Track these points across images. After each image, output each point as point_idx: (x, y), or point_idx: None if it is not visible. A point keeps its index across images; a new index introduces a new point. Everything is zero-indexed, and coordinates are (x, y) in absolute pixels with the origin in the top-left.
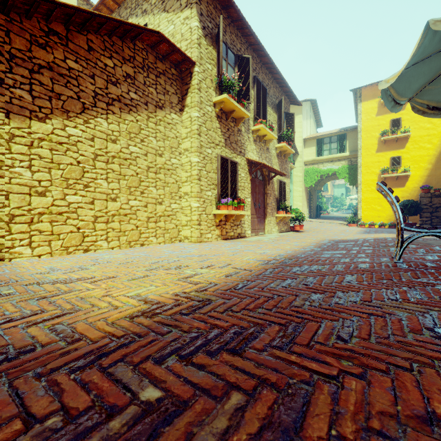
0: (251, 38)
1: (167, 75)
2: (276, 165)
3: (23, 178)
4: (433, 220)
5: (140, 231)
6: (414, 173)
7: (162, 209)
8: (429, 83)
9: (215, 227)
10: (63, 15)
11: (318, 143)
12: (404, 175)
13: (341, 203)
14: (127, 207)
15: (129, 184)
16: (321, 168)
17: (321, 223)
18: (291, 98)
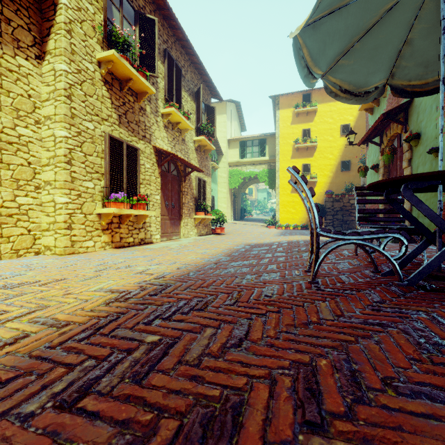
0: None
1: None
2: (195, 160)
3: None
4: (334, 222)
5: None
6: (320, 180)
7: None
8: (343, 55)
9: (100, 232)
10: None
11: (242, 145)
12: (313, 181)
13: (264, 206)
14: None
15: None
16: (244, 170)
17: (244, 225)
18: (212, 91)
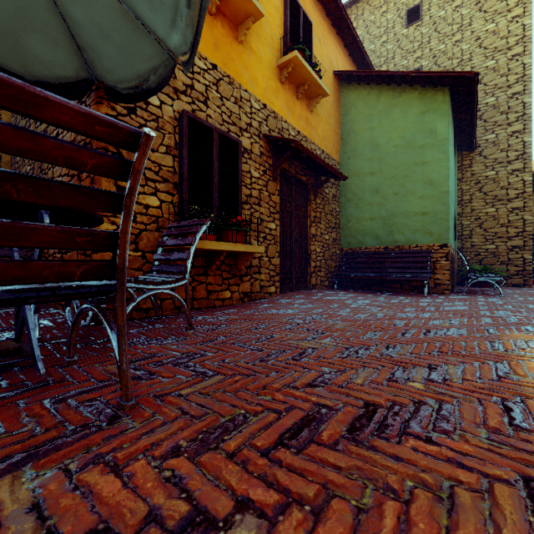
0: None
1: None
2: None
3: None
4: None
5: None
6: None
7: None
8: None
9: None
10: None
11: None
12: None
13: None
14: None
15: None
16: None
17: None
18: None
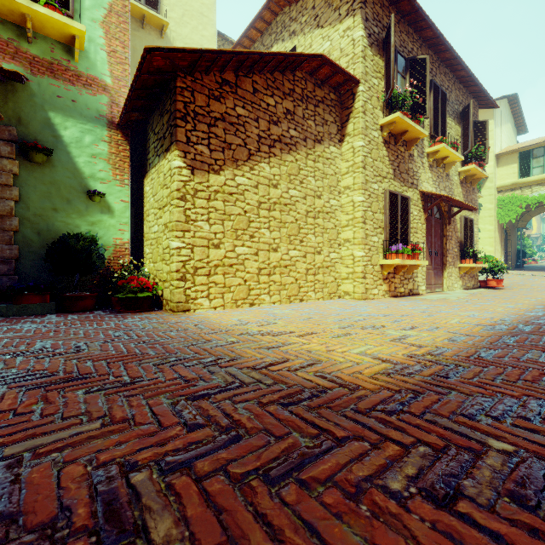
0: (428, 32)
1: (325, 102)
2: (459, 196)
3: (203, 232)
4: None
5: (299, 285)
6: None
7: (321, 259)
8: None
9: (382, 281)
10: (235, 63)
11: (522, 158)
12: None
13: None
14: (287, 257)
15: (289, 232)
16: (527, 195)
17: (528, 277)
18: (481, 100)
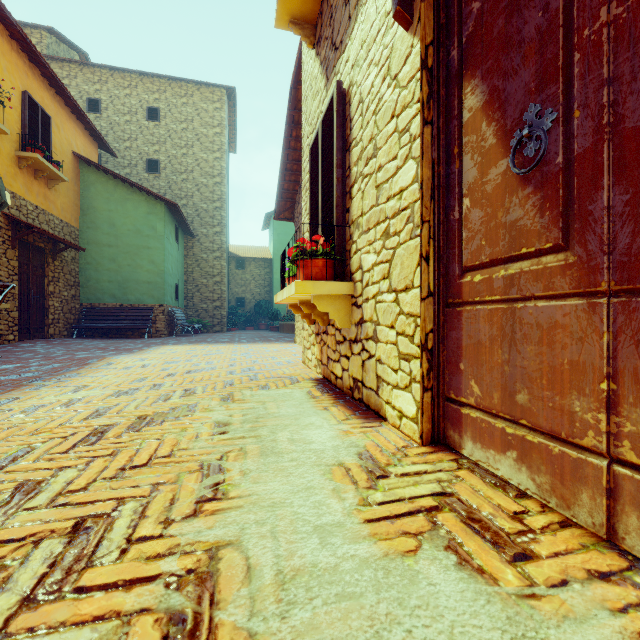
0: None
1: None
2: None
3: None
4: None
5: None
6: None
7: None
8: None
9: (315, 338)
10: (293, 175)
11: None
12: None
13: None
14: None
15: None
16: None
17: None
18: None
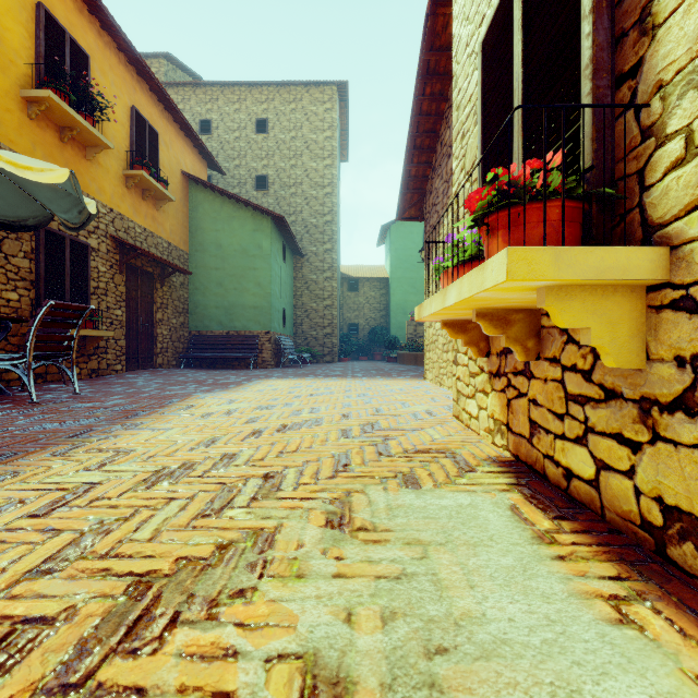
0: None
1: None
2: None
3: None
4: None
5: None
6: None
7: None
8: None
9: (488, 380)
10: (423, 154)
11: None
12: None
13: None
14: None
15: None
16: None
17: None
18: None
